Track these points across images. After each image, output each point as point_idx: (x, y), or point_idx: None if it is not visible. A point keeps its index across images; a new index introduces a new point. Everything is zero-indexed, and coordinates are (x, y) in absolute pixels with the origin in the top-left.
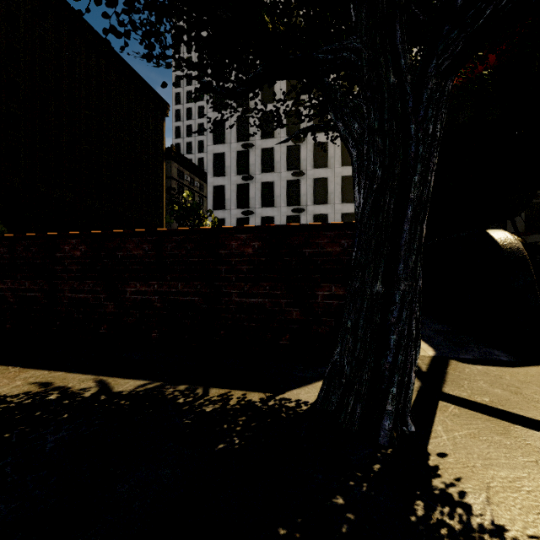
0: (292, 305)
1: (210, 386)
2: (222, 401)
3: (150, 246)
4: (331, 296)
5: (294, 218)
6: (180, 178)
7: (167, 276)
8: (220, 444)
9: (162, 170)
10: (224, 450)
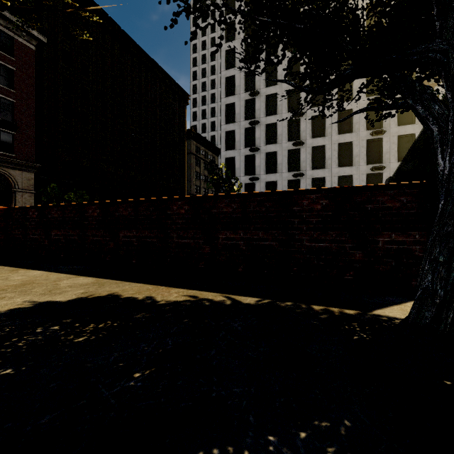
0: (355, 248)
1: (308, 303)
2: (328, 313)
3: (237, 205)
4: (391, 242)
5: (295, 181)
6: (197, 153)
7: (250, 227)
8: (354, 336)
9: (184, 147)
10: (360, 340)
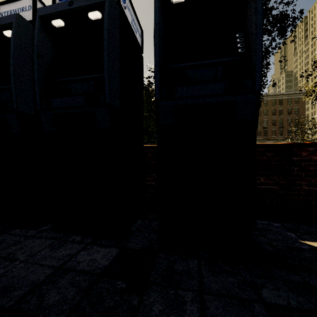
0: None
1: None
2: None
3: None
4: None
5: None
6: None
7: None
8: None
9: None
10: None
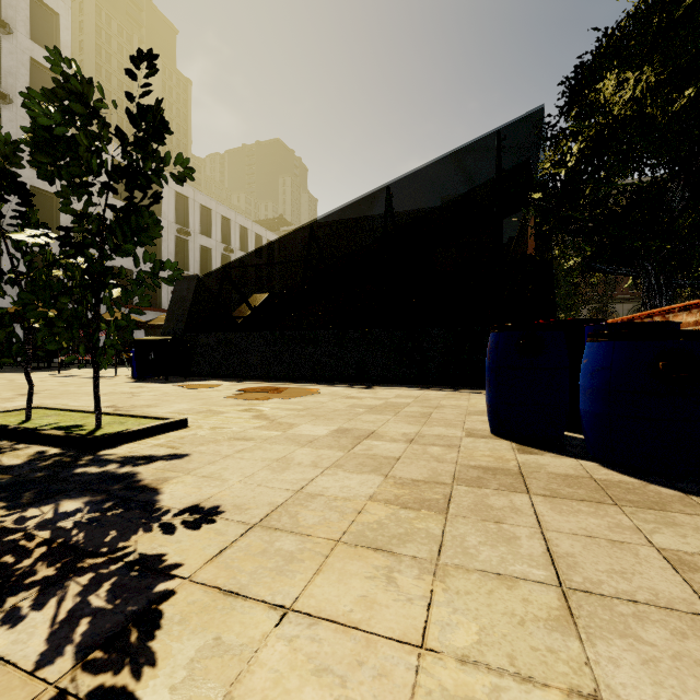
0: None
1: None
2: None
3: None
4: None
5: None
6: None
7: None
8: None
9: None
10: None
